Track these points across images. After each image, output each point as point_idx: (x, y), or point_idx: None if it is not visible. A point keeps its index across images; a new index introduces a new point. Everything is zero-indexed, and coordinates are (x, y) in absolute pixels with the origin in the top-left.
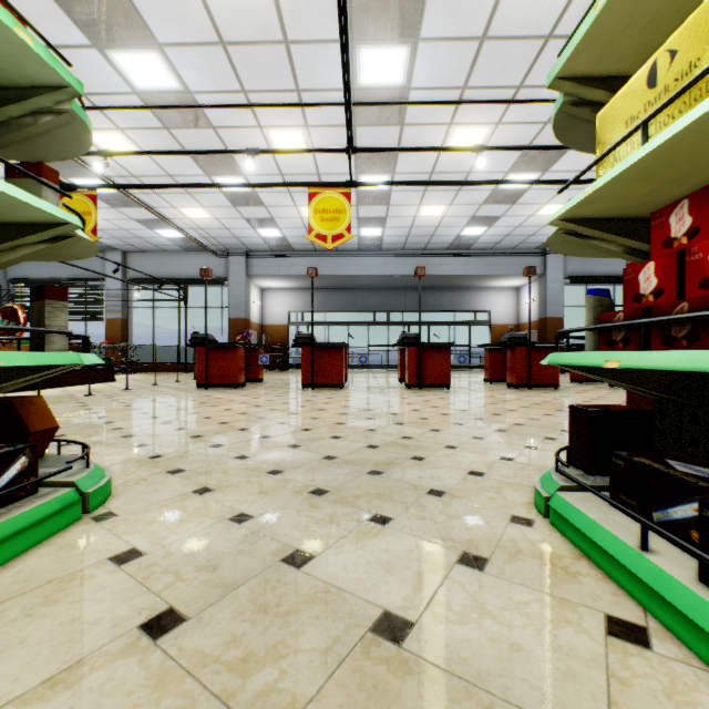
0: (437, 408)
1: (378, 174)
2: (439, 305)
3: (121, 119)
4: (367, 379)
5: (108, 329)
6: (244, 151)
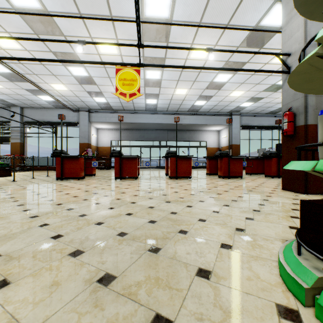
0: (187, 190)
1: (155, 70)
2: (183, 138)
3: (7, 25)
4: (149, 173)
5: (12, 148)
6: (76, 41)
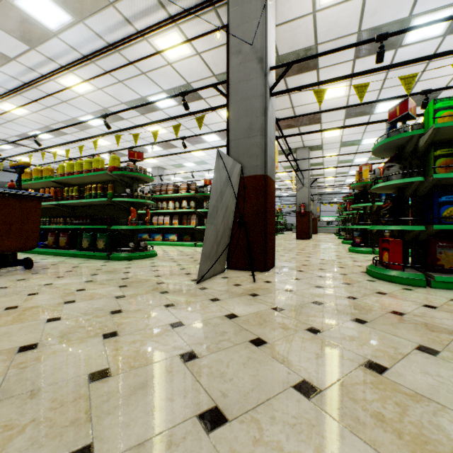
0: None
1: None
2: None
3: None
4: None
5: None
6: None
